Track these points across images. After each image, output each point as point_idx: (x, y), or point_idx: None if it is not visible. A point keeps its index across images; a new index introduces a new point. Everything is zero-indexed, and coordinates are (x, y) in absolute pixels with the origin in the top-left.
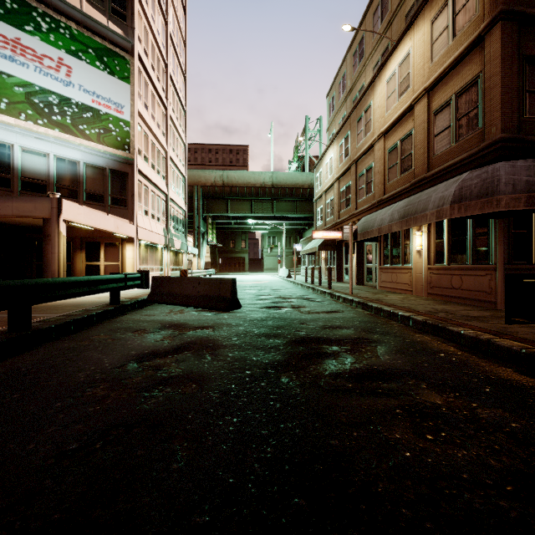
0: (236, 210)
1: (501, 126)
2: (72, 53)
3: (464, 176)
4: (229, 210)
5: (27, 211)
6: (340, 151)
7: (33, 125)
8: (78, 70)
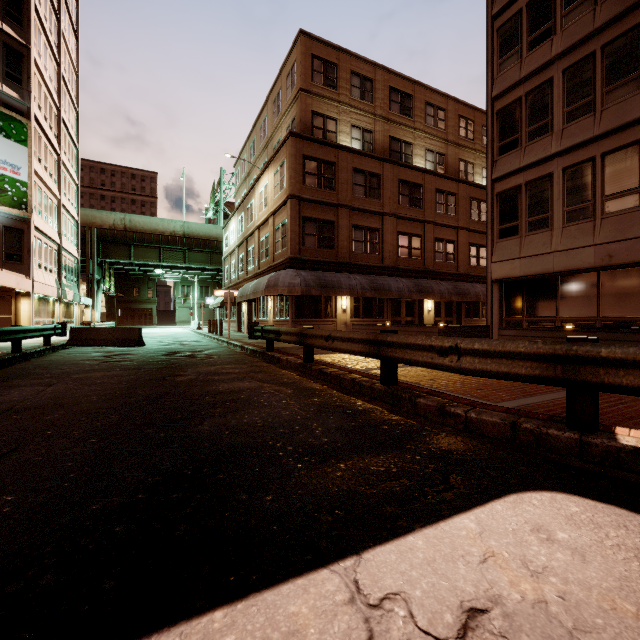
0: (141, 257)
1: (290, 251)
2: None
3: (272, 274)
4: (132, 256)
5: None
6: (239, 225)
7: None
8: None
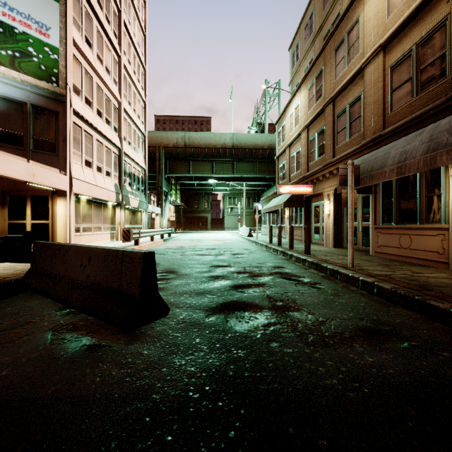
0: (197, 170)
1: None
2: None
3: None
4: (191, 170)
5: None
6: (310, 95)
7: None
8: None
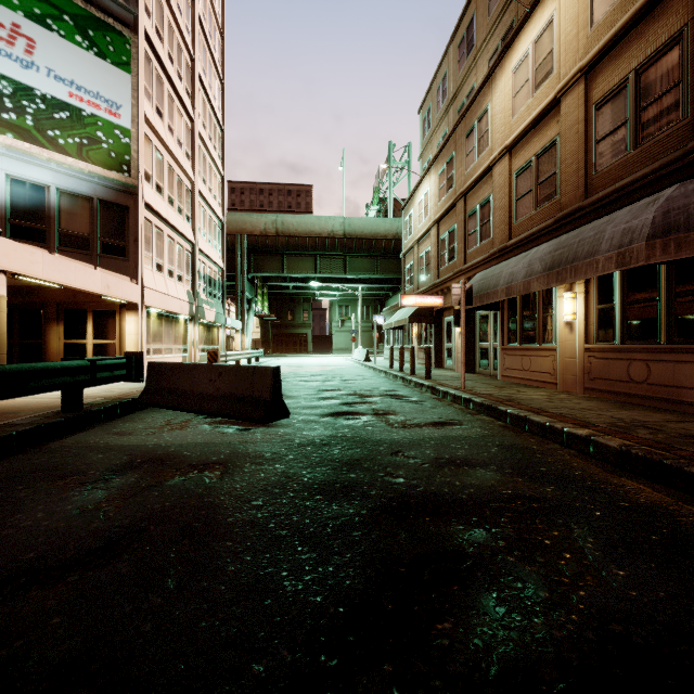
0: (294, 268)
1: None
2: (35, 18)
3: (668, 193)
4: (285, 268)
5: None
6: (440, 182)
7: None
8: (46, 46)
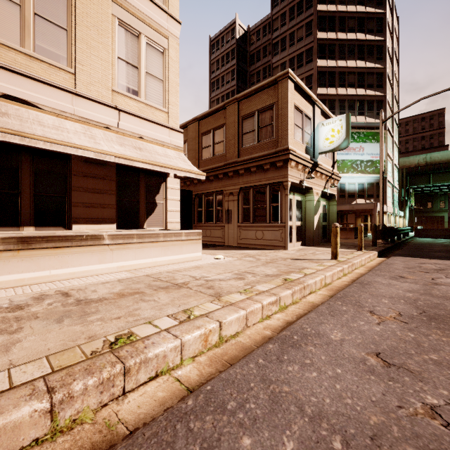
0: (438, 181)
1: None
2: (364, 142)
3: None
4: (431, 181)
5: (365, 207)
6: None
7: (352, 174)
8: (366, 147)
